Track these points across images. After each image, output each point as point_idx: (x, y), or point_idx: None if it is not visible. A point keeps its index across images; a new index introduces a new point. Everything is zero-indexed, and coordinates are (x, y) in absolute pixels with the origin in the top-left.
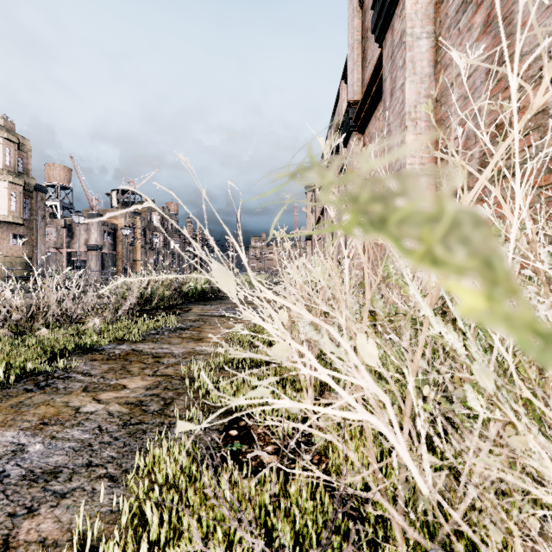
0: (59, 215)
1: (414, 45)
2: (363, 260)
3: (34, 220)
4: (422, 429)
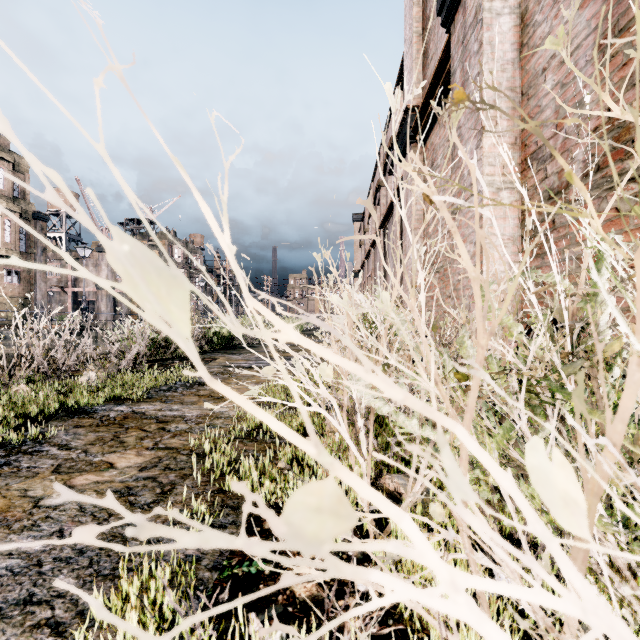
0: (65, 248)
1: (493, 23)
2: (472, 275)
3: (33, 253)
4: None
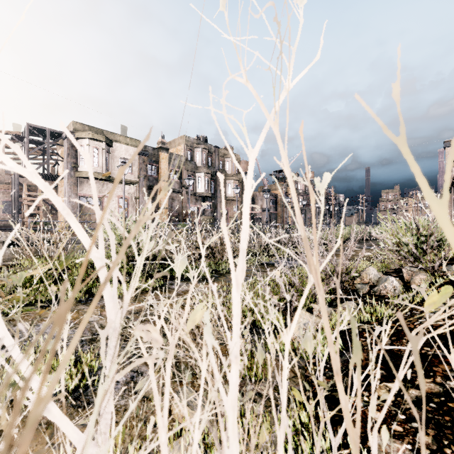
0: None
1: None
2: None
3: (242, 197)
4: None
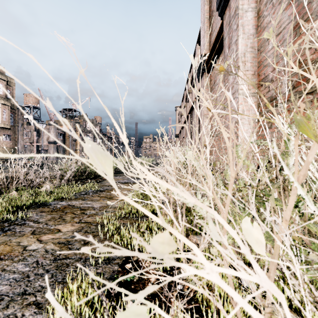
0: (32, 123)
1: (243, 15)
2: (228, 145)
3: (17, 126)
4: None
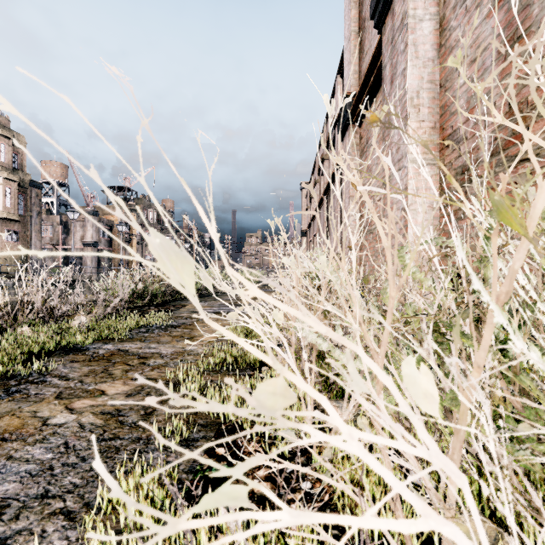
0: (56, 211)
1: (416, 27)
2: (385, 245)
3: (29, 216)
4: (512, 520)
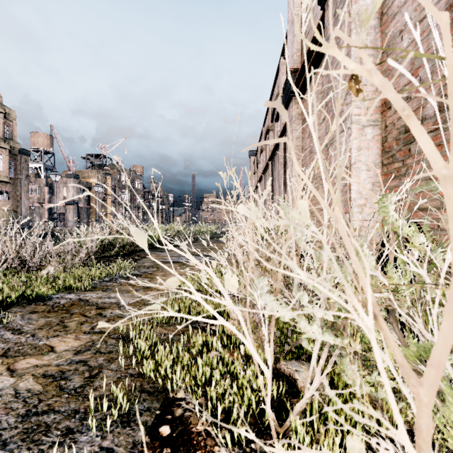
0: (43, 175)
1: None
2: (441, 173)
3: (19, 179)
4: None
